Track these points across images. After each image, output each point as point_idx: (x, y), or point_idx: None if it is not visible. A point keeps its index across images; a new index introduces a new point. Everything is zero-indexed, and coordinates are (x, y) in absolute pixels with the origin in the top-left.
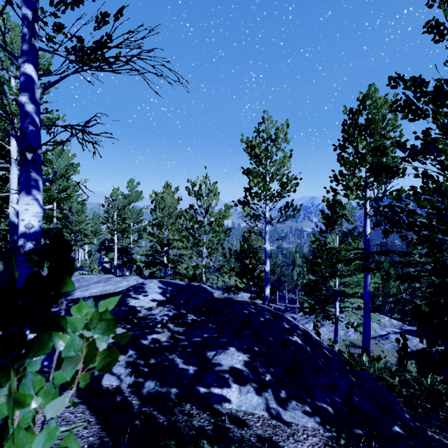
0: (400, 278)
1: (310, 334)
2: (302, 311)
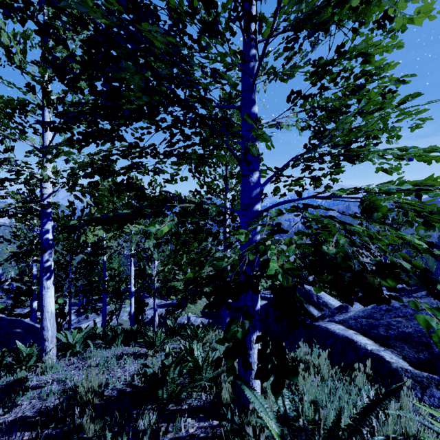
0: (36, 299)
1: (34, 326)
2: (77, 311)
